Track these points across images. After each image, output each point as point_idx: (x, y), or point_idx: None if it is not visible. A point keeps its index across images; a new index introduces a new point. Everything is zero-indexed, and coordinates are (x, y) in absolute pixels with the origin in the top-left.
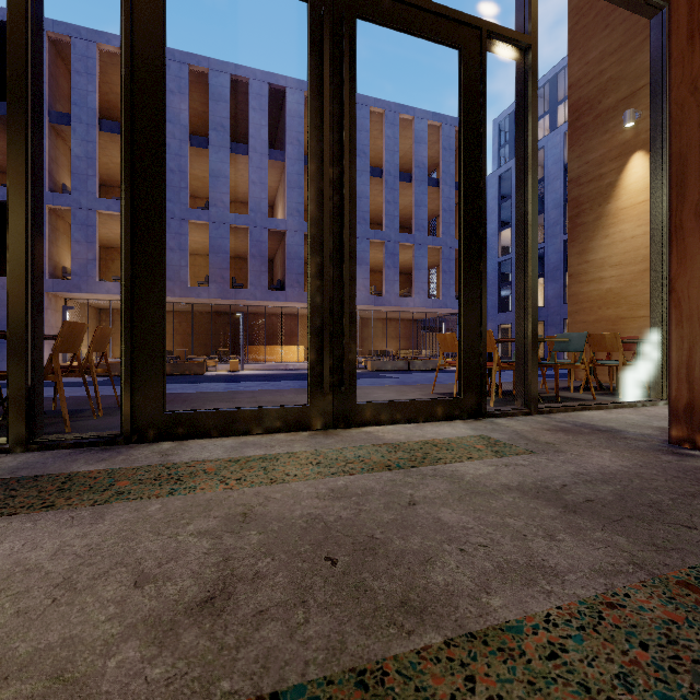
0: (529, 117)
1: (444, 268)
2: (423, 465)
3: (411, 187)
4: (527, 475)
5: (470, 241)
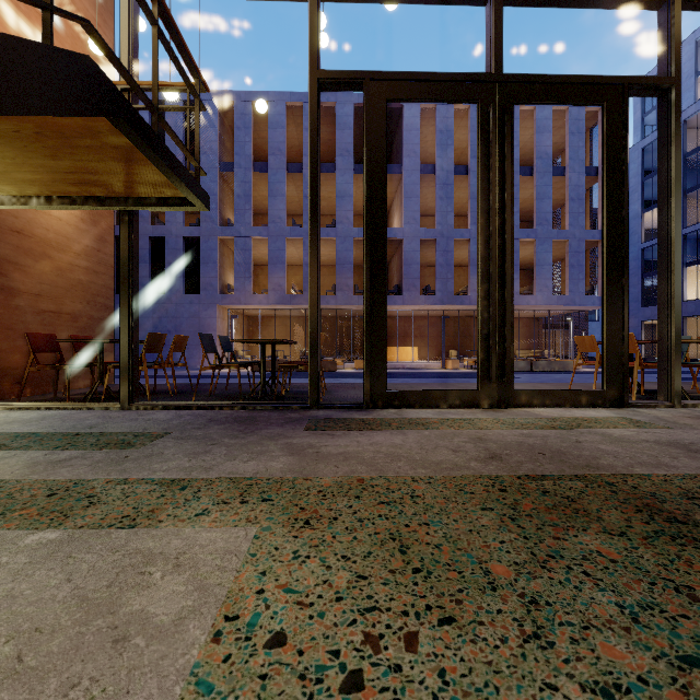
0: (672, 148)
1: (571, 262)
2: (579, 428)
3: (532, 180)
4: (663, 437)
5: (612, 261)
